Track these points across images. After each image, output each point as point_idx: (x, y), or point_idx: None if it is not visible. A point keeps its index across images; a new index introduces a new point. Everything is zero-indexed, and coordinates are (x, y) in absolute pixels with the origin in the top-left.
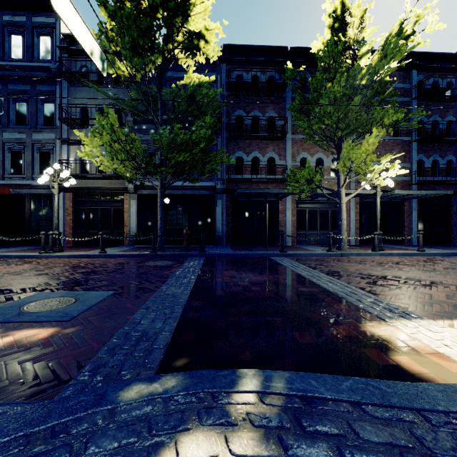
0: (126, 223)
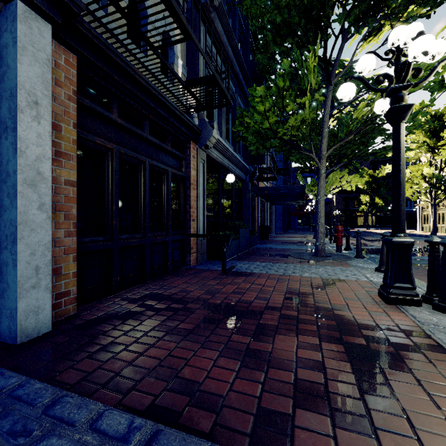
0: (193, 213)
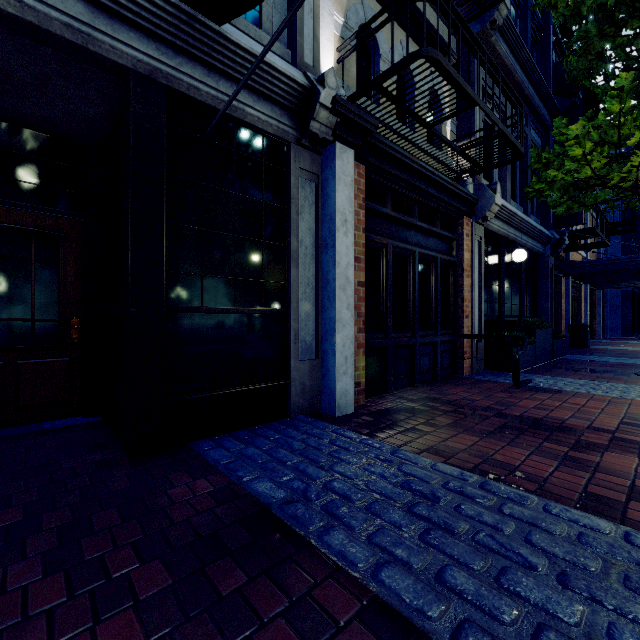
0: (466, 308)
